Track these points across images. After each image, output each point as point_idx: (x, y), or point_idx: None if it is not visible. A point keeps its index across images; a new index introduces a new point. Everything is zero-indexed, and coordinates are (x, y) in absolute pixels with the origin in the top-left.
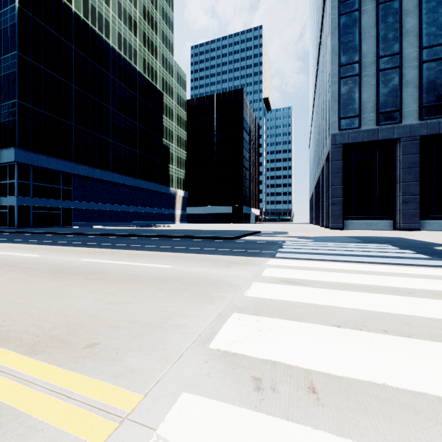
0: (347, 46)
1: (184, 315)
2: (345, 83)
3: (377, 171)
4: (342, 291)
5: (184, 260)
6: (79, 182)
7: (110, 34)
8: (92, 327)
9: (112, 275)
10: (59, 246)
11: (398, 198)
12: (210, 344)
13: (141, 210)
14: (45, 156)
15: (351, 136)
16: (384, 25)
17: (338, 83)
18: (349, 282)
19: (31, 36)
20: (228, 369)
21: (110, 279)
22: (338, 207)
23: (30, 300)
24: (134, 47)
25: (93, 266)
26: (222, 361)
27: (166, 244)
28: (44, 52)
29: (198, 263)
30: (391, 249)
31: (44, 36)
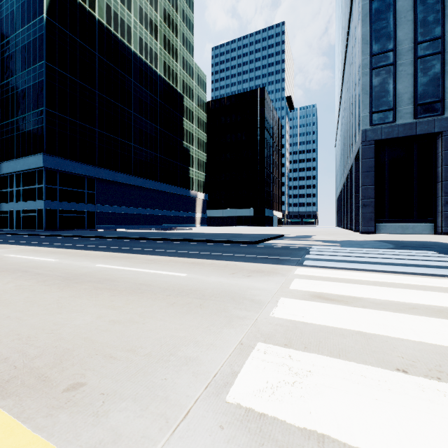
0: (380, 33)
1: (196, 342)
2: (378, 73)
3: (414, 169)
4: (395, 314)
5: (202, 267)
6: (102, 186)
7: (131, 40)
8: (84, 356)
9: (122, 285)
10: (78, 250)
11: (439, 199)
12: (228, 395)
13: (162, 213)
14: (70, 161)
15: (384, 131)
16: (423, 8)
17: (370, 74)
18: (401, 300)
19: (57, 46)
20: (253, 446)
21: (118, 289)
22: (369, 209)
23: (27, 314)
24: (155, 51)
25: (105, 273)
26: (243, 428)
27: (184, 249)
28: (70, 60)
29: (217, 271)
30: (440, 257)
31: (70, 45)
